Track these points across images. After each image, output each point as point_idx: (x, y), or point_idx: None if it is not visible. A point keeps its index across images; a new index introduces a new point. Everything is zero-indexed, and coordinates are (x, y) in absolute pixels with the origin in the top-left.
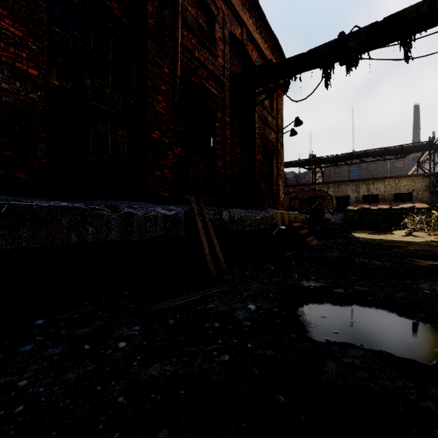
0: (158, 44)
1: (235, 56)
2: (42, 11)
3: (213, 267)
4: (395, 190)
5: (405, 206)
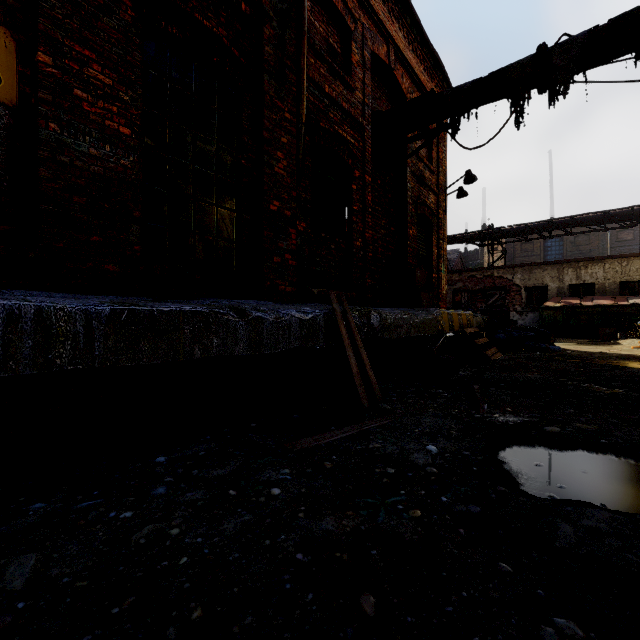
0: (277, 80)
1: (378, 86)
2: (135, 50)
3: (363, 391)
4: (622, 277)
5: (639, 301)
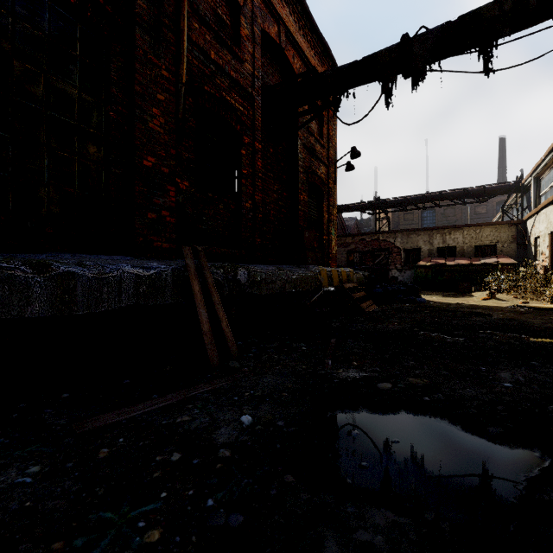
0: (152, 36)
1: (271, 63)
2: None
3: (214, 350)
4: (476, 241)
5: (488, 261)
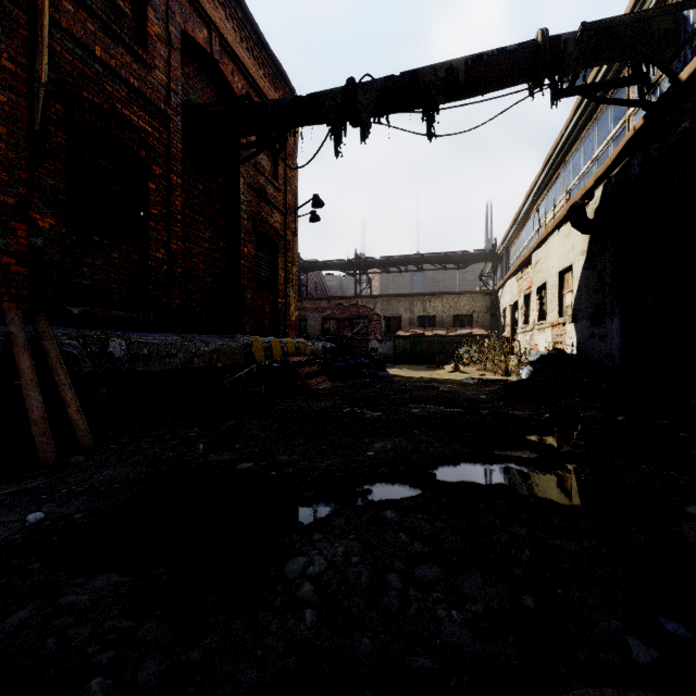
0: None
1: (200, 76)
2: None
3: (49, 443)
4: (455, 311)
5: (463, 332)
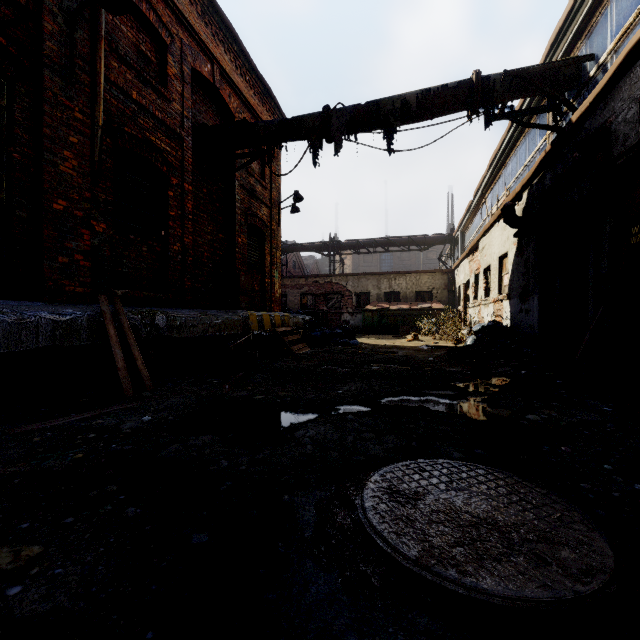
0: (64, 78)
1: (204, 100)
2: None
3: (129, 383)
4: (417, 287)
5: (423, 306)
